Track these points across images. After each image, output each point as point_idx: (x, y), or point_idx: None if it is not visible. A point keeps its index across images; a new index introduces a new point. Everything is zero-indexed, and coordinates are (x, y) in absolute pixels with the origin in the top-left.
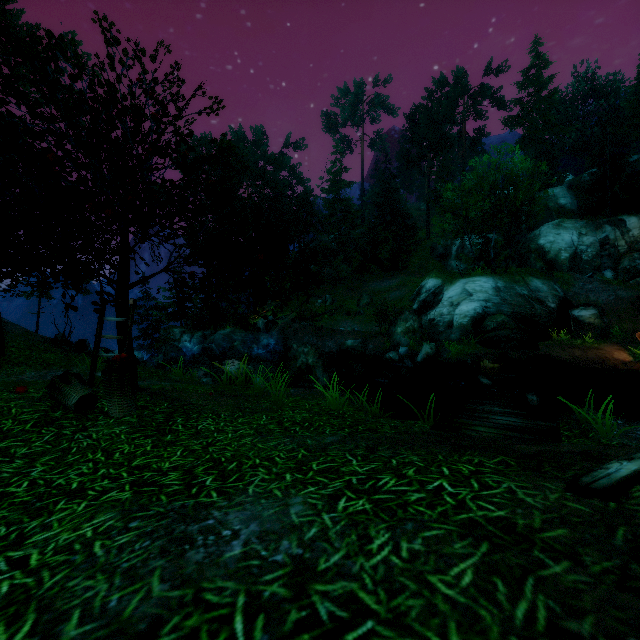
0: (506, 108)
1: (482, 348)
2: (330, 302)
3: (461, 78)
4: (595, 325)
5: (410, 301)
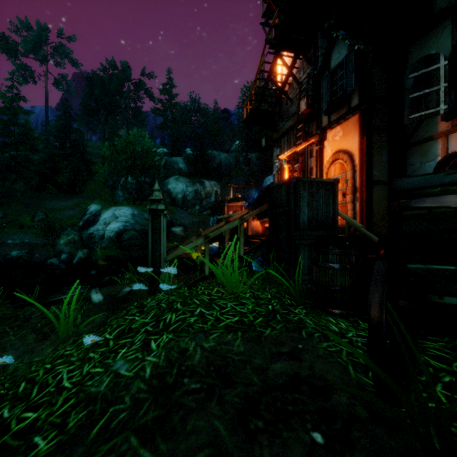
0: (154, 101)
1: (120, 251)
2: (1, 216)
3: (126, 69)
4: (181, 235)
5: (78, 219)
